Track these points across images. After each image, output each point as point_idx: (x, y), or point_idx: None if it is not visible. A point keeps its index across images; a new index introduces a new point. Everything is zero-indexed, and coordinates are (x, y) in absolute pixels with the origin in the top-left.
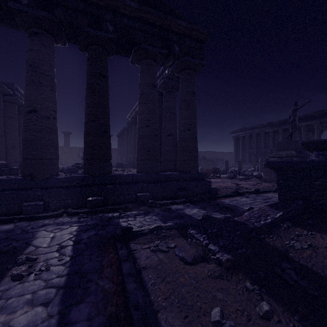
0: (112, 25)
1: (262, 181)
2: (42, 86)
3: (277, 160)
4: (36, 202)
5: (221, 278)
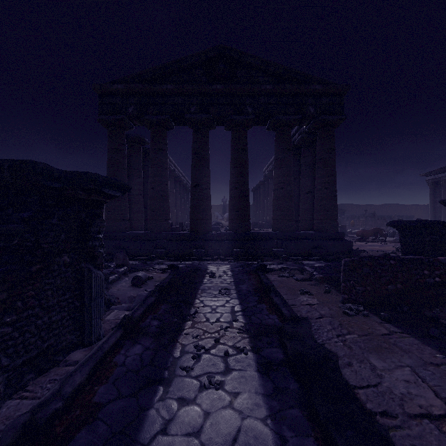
0: (251, 107)
1: None
2: (202, 167)
3: None
4: (200, 249)
5: (314, 285)
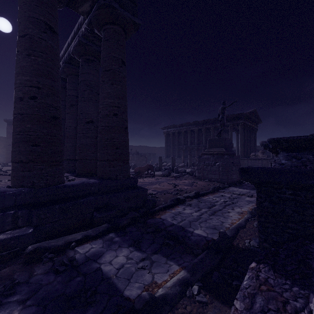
0: None
1: (196, 178)
2: None
3: (209, 157)
4: None
5: None
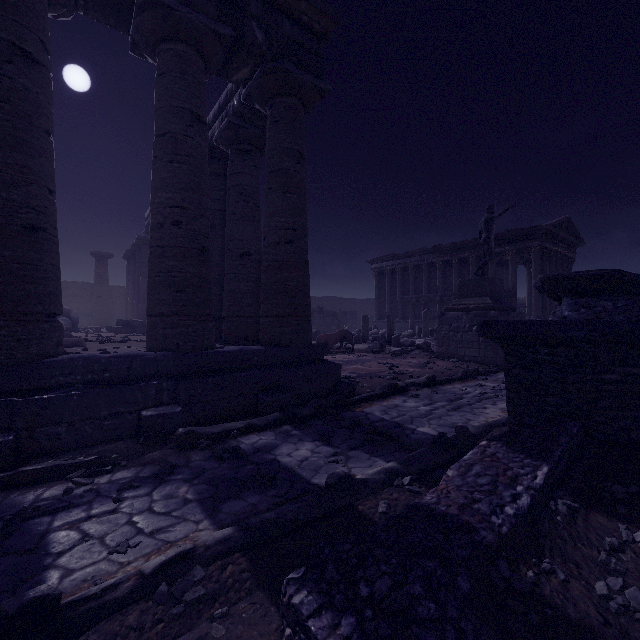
0: None
1: (434, 356)
2: None
3: (460, 315)
4: None
5: None
